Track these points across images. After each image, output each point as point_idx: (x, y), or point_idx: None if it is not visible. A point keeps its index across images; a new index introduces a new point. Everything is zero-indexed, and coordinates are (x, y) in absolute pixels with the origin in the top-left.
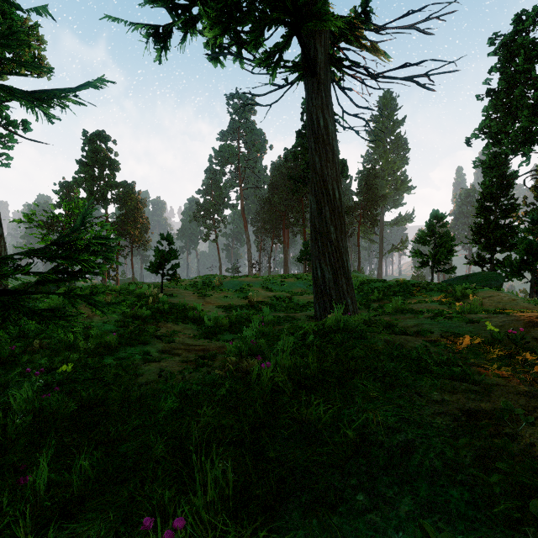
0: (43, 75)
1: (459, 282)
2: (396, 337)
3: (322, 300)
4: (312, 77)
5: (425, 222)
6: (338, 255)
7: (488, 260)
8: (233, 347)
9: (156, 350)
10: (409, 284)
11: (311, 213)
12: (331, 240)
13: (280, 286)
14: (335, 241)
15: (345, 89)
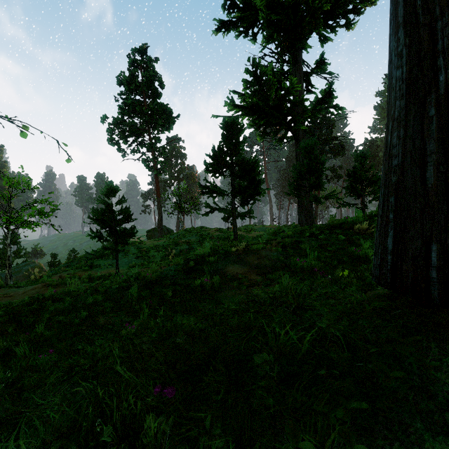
0: None
1: None
2: None
3: None
4: (297, 141)
5: None
6: (307, 211)
7: None
8: None
9: None
10: None
11: None
12: (305, 205)
13: None
14: (306, 206)
15: None
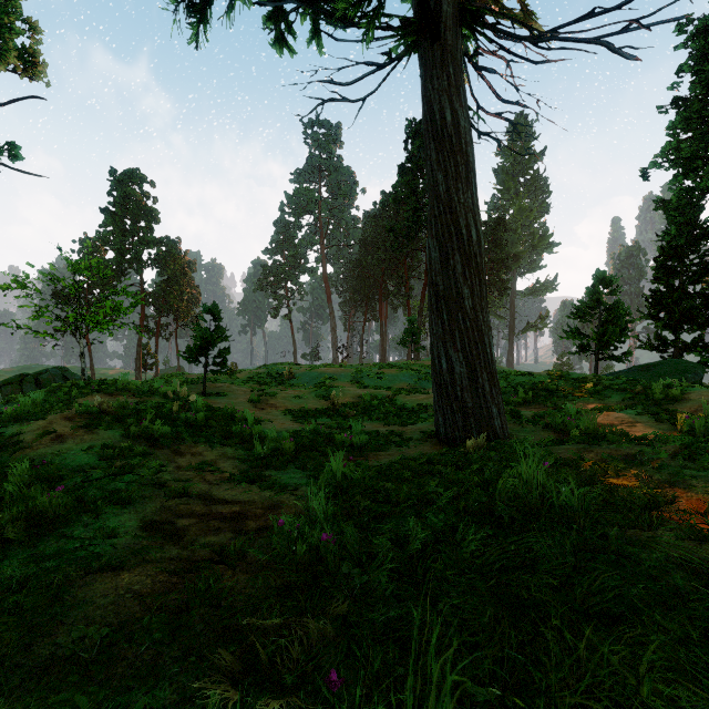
0: (37, 78)
1: (637, 375)
2: (702, 548)
3: (449, 409)
4: (432, 42)
5: (587, 288)
6: (476, 335)
7: (672, 342)
8: (284, 535)
9: (139, 521)
10: (569, 378)
11: (430, 266)
12: (464, 310)
13: (376, 379)
14: (471, 312)
15: (484, 69)
